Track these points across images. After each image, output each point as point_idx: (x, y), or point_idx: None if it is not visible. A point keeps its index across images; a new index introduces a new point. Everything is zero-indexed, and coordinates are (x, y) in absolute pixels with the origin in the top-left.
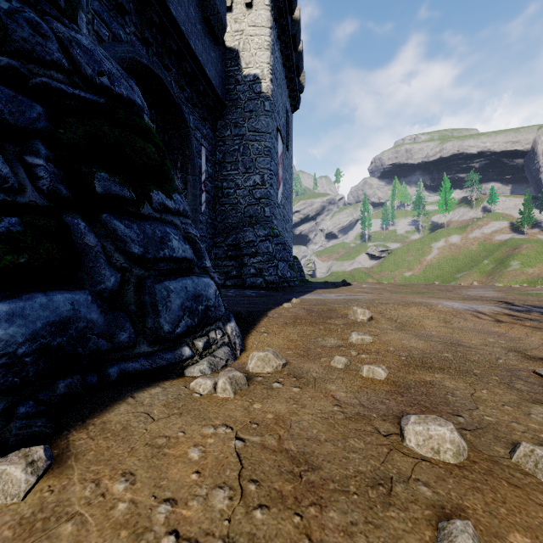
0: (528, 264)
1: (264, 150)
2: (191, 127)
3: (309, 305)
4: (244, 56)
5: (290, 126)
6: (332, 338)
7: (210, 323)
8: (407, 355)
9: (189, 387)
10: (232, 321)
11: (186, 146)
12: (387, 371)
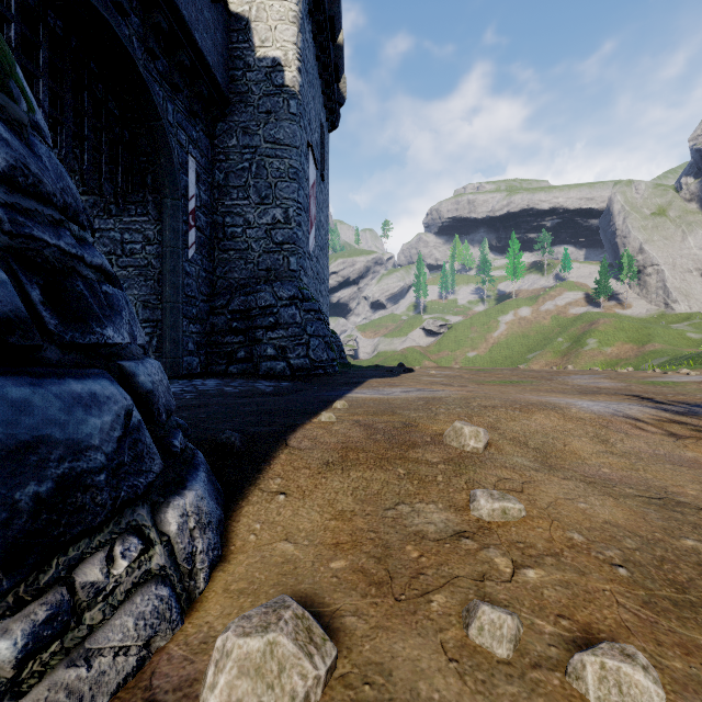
0: (606, 342)
1: (288, 172)
2: (169, 122)
3: (366, 415)
4: (258, 29)
5: (326, 150)
6: (431, 503)
7: (88, 529)
8: (624, 559)
9: None
10: (193, 483)
11: (159, 149)
12: (655, 672)
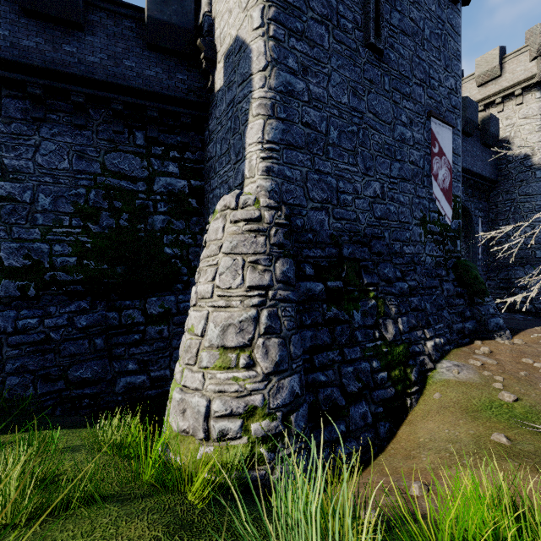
0: None
1: (534, 208)
2: (471, 211)
3: None
4: (515, 142)
5: None
6: None
7: (501, 330)
8: None
9: (498, 341)
10: (508, 330)
11: (469, 225)
12: None
